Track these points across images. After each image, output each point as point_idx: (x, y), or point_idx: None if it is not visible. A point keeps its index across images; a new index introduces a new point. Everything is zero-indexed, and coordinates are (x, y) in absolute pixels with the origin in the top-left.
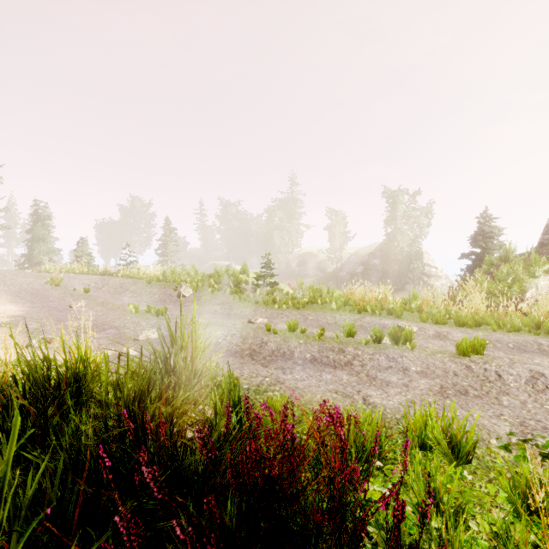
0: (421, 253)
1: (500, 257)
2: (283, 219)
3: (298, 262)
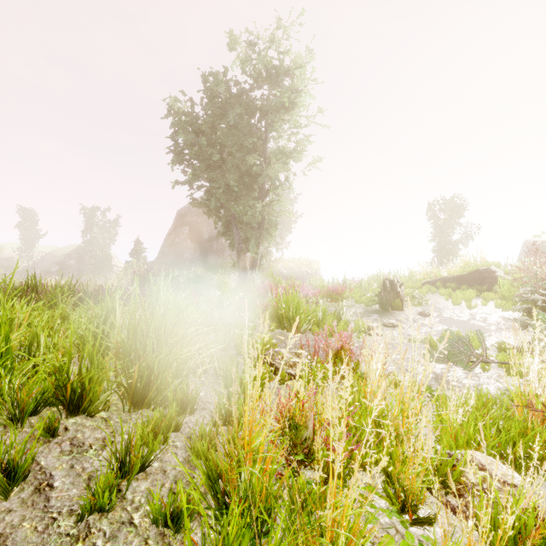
0: (111, 257)
1: (130, 265)
2: None
3: None
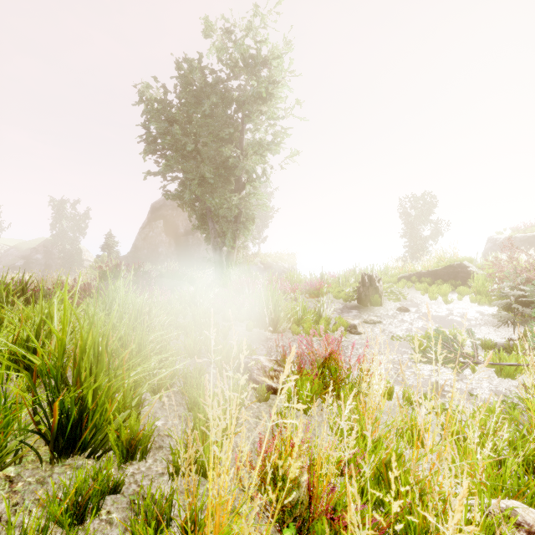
0: (82, 251)
1: (101, 259)
2: None
3: None
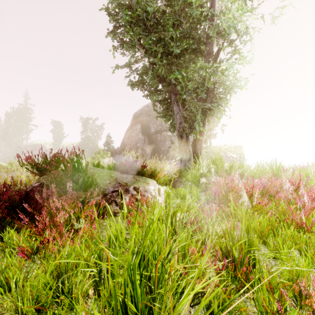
0: (98, 148)
1: (98, 152)
2: (17, 120)
3: (29, 149)
